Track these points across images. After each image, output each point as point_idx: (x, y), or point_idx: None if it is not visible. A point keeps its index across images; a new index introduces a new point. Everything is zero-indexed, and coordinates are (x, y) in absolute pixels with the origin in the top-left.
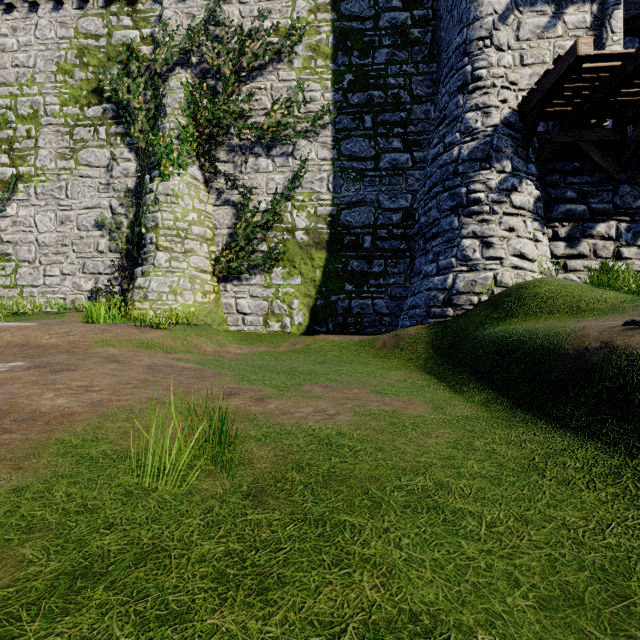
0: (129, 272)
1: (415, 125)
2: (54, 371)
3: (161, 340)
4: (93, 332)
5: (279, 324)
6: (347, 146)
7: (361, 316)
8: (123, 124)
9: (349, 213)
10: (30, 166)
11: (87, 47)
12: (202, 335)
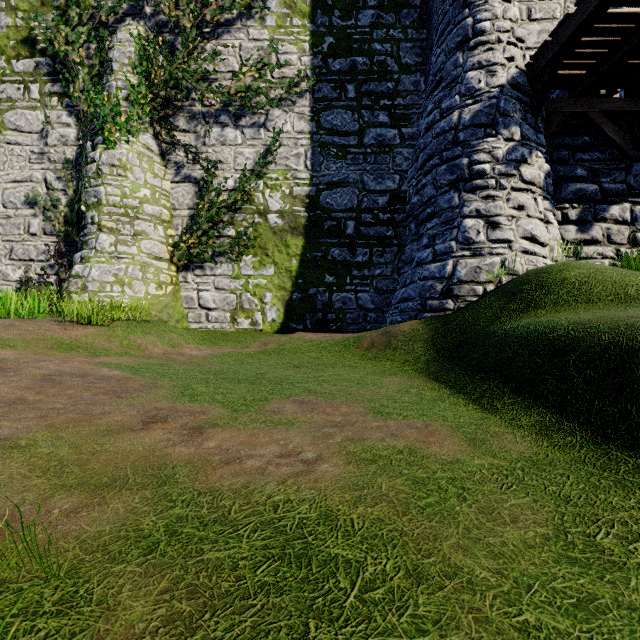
0: (68, 259)
1: (403, 97)
2: None
3: (90, 339)
4: None
5: (249, 321)
6: (327, 118)
7: (343, 312)
8: (61, 82)
9: (330, 194)
10: None
11: None
12: (151, 333)
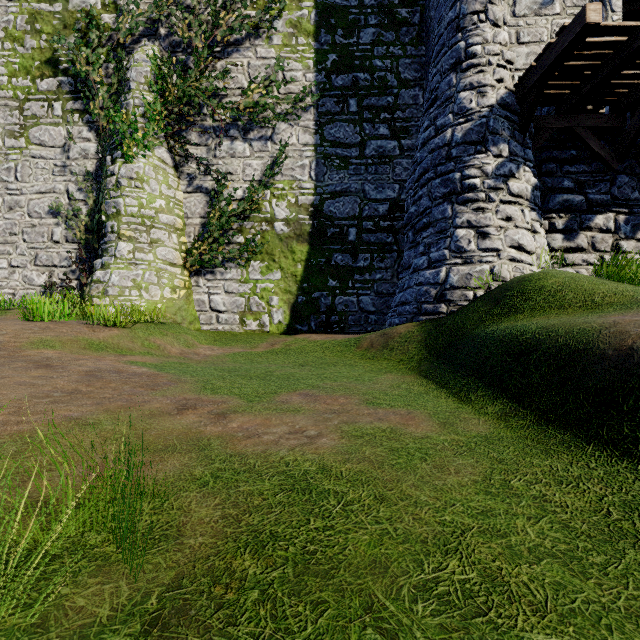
0: (88, 265)
1: (403, 111)
2: None
3: (116, 340)
4: (30, 331)
5: (257, 322)
6: (331, 131)
7: (346, 314)
8: (82, 100)
9: (333, 203)
10: None
11: (40, 12)
12: (168, 334)
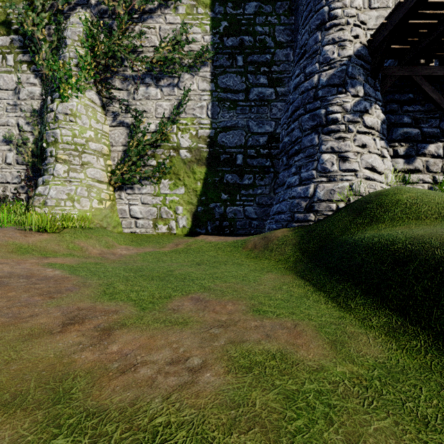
0: (35, 182)
1: (278, 65)
2: None
3: (44, 244)
4: None
5: (166, 227)
6: (223, 80)
7: (234, 220)
8: (29, 53)
9: (224, 135)
10: None
11: None
12: (92, 237)
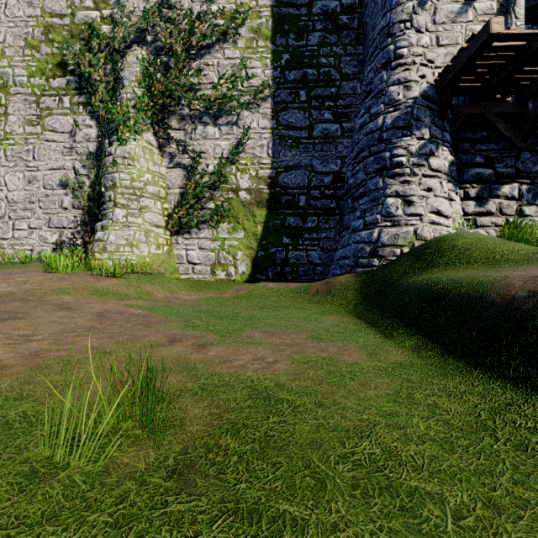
0: (90, 226)
1: (344, 99)
2: (0, 319)
3: (115, 288)
4: (51, 281)
5: (225, 273)
6: (284, 117)
7: (297, 266)
8: (85, 94)
9: (286, 175)
10: (0, 131)
11: (52, 25)
12: (155, 283)
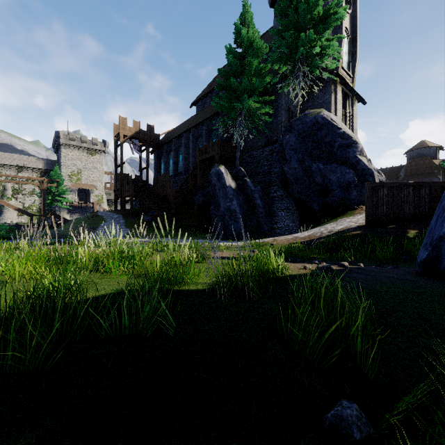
0: None
1: None
2: None
3: None
4: None
5: None
6: None
7: None
8: None
9: None
10: None
11: None
12: None
